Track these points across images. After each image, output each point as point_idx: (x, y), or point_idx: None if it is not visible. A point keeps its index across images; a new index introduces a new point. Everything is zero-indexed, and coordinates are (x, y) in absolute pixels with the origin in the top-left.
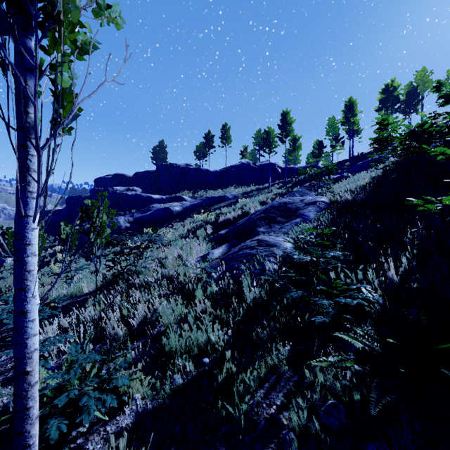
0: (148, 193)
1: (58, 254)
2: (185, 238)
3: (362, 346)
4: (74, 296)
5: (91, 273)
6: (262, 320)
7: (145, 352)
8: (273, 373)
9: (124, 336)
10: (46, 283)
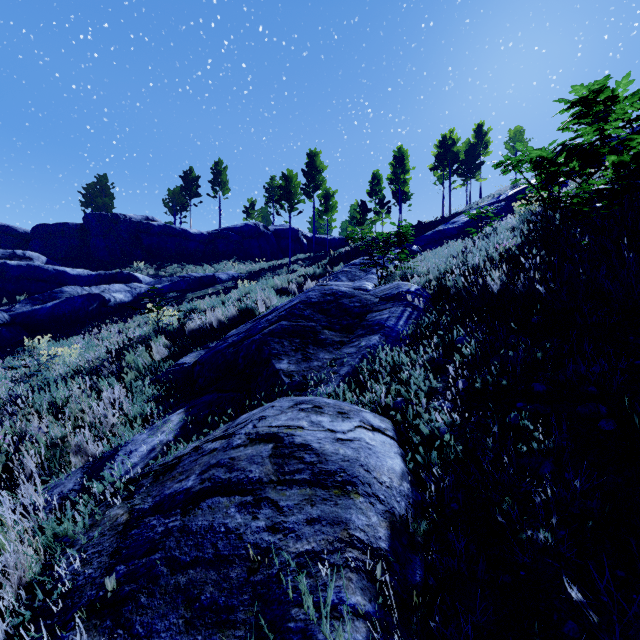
0: (63, 265)
1: None
2: (93, 375)
3: None
4: None
5: None
6: None
7: None
8: None
9: None
10: None
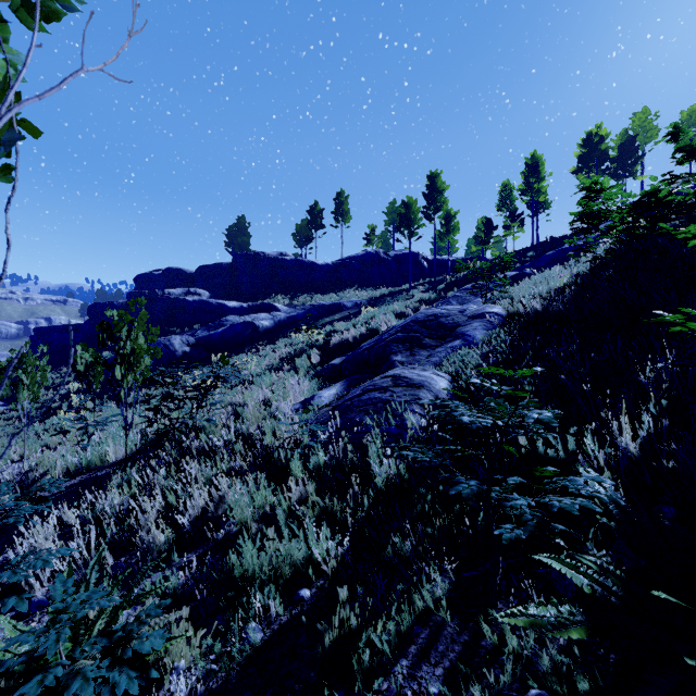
0: (220, 299)
1: (73, 397)
2: (277, 371)
3: (588, 583)
4: (92, 467)
5: (123, 429)
6: (403, 522)
7: (203, 572)
8: (423, 624)
9: (168, 543)
10: (50, 443)
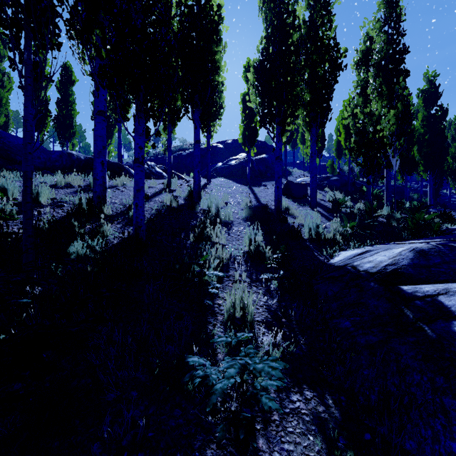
0: None
1: None
2: None
3: None
4: None
5: None
6: None
7: None
8: None
9: None
10: None
